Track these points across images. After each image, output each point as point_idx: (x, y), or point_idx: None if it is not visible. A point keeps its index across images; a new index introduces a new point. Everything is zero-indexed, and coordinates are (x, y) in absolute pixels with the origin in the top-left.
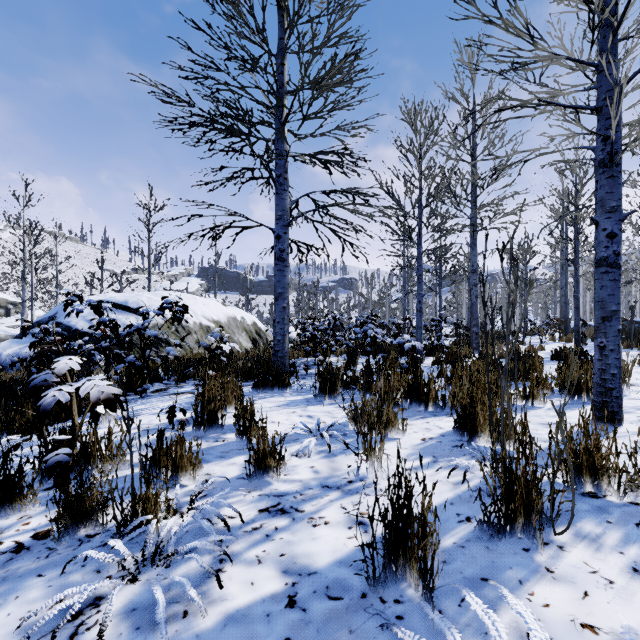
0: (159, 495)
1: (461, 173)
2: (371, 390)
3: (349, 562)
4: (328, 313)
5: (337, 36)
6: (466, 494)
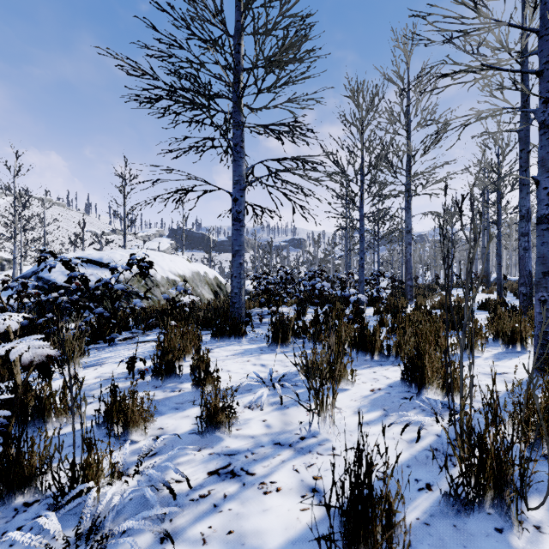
0: (100, 461)
1: (397, 145)
2: (320, 339)
3: (303, 544)
4: (280, 268)
5: (288, 16)
6: (422, 454)
